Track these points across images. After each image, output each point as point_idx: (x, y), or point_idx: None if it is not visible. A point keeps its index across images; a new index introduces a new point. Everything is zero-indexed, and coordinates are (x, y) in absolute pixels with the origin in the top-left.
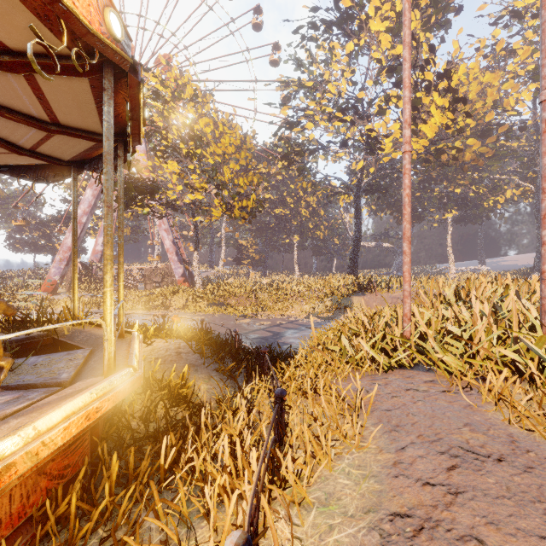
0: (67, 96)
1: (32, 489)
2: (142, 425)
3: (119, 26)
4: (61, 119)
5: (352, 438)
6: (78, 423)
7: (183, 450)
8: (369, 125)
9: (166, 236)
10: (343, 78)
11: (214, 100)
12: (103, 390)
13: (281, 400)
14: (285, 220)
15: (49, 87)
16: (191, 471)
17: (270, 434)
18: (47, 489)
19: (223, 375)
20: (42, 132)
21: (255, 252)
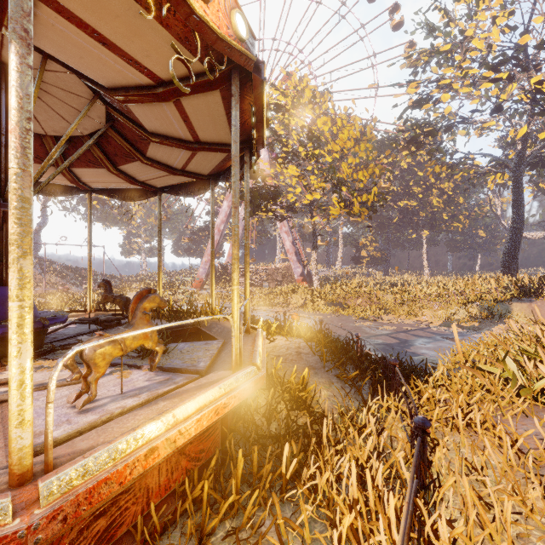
0: (205, 113)
1: (175, 466)
2: (265, 422)
3: (244, 26)
4: (201, 136)
5: (544, 515)
6: (209, 416)
7: (305, 464)
8: (538, 76)
9: (286, 238)
10: (494, 27)
11: (332, 97)
12: (230, 386)
13: (423, 432)
14: (411, 213)
15: (191, 108)
16: (313, 488)
17: (406, 469)
18: (186, 468)
19: (345, 383)
20: (188, 152)
21: (375, 250)
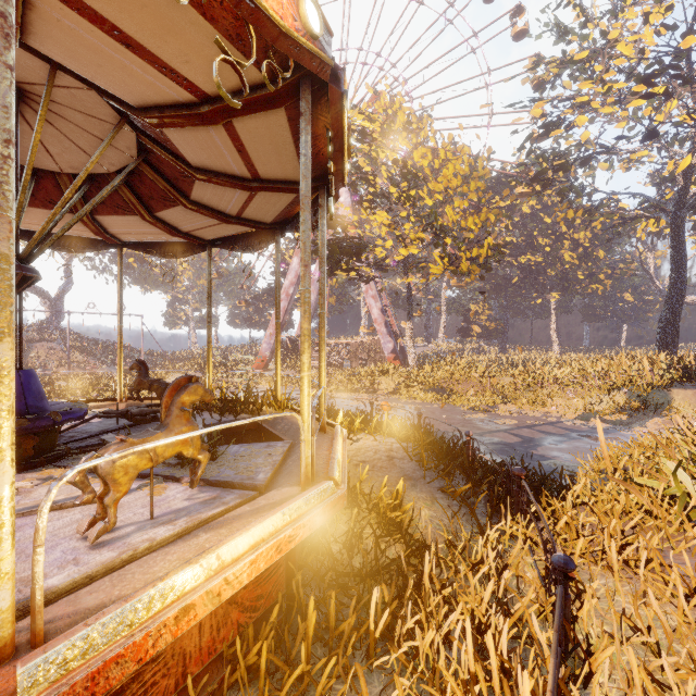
0: (265, 141)
1: (223, 620)
2: (346, 553)
3: (317, 17)
4: (261, 172)
5: None
6: (267, 556)
7: (400, 617)
8: None
9: (374, 304)
10: (647, 27)
11: (432, 122)
12: (298, 510)
13: (565, 576)
14: (535, 271)
15: (247, 134)
16: (411, 650)
17: (540, 624)
18: (238, 622)
19: (453, 500)
20: (245, 193)
21: (488, 319)
